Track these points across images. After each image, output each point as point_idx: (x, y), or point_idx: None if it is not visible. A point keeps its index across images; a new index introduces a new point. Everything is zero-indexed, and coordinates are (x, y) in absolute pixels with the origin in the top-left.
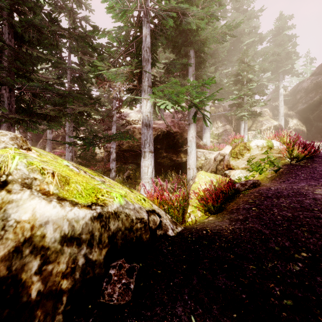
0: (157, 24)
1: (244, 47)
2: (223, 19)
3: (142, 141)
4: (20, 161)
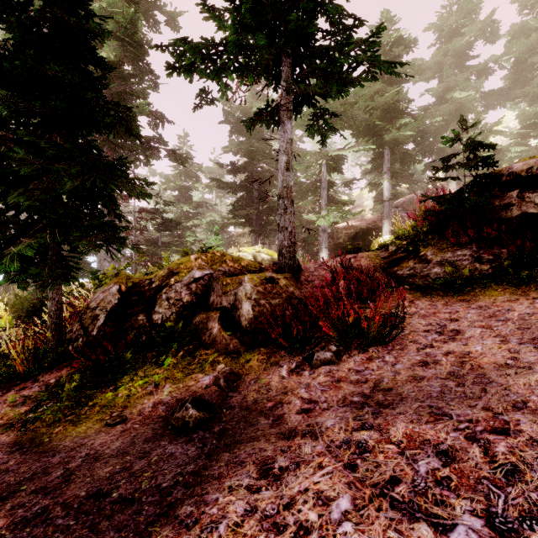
0: (334, 158)
1: (478, 108)
2: (493, 43)
3: (320, 241)
4: (262, 249)
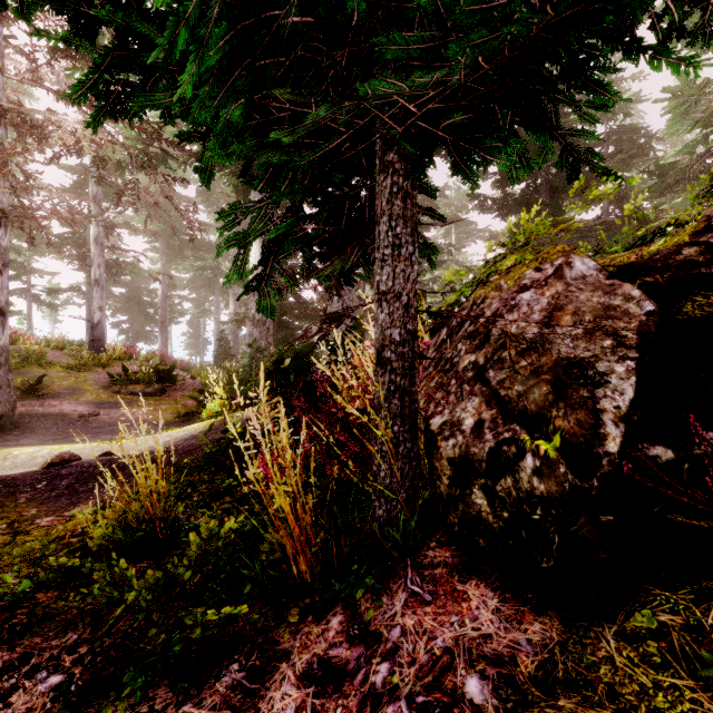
0: None
1: None
2: None
3: None
4: None
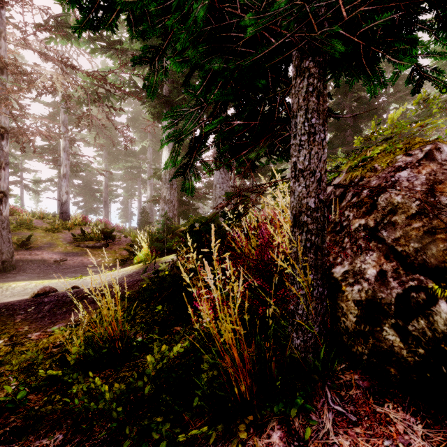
0: None
1: None
2: None
3: None
4: None
